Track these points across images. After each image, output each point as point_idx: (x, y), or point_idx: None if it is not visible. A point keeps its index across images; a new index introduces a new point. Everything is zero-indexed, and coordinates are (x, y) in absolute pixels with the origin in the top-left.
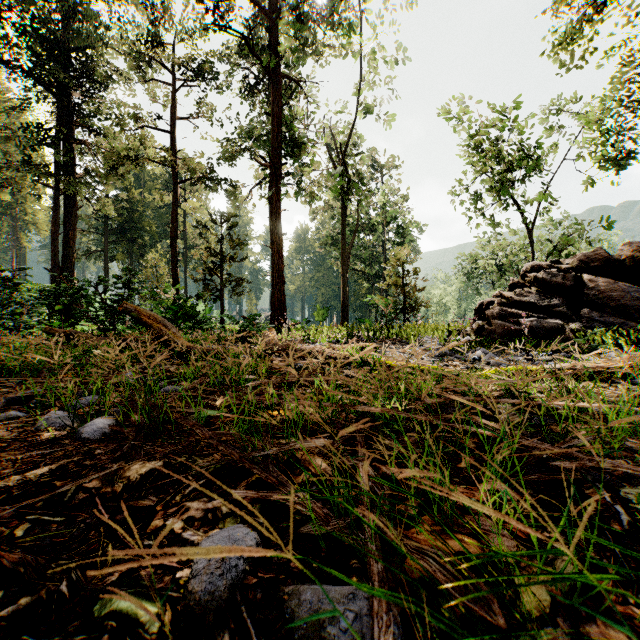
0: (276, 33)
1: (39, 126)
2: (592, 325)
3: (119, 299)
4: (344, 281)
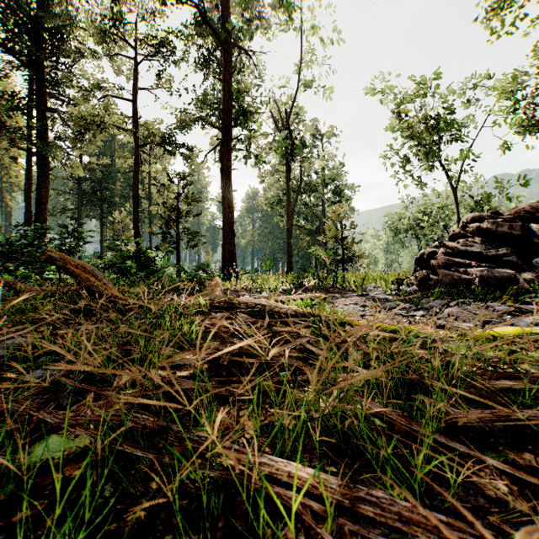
0: (227, 6)
1: (13, 94)
2: None
3: (66, 249)
4: (289, 234)
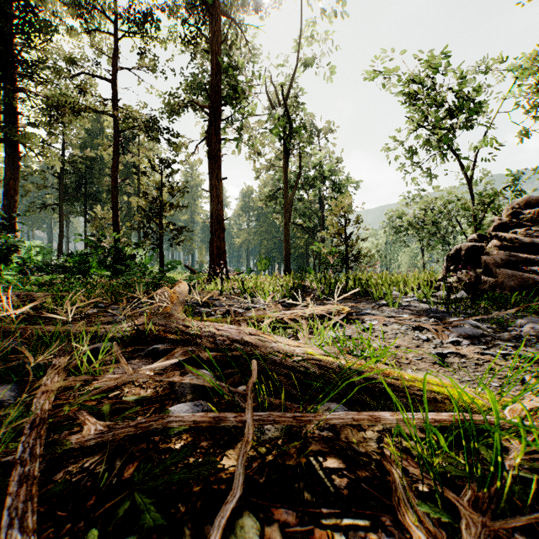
0: None
1: None
2: None
3: None
4: (287, 229)
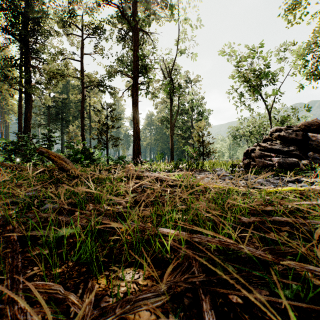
0: (135, 7)
1: (11, 57)
2: (315, 161)
3: (45, 147)
4: (171, 139)
